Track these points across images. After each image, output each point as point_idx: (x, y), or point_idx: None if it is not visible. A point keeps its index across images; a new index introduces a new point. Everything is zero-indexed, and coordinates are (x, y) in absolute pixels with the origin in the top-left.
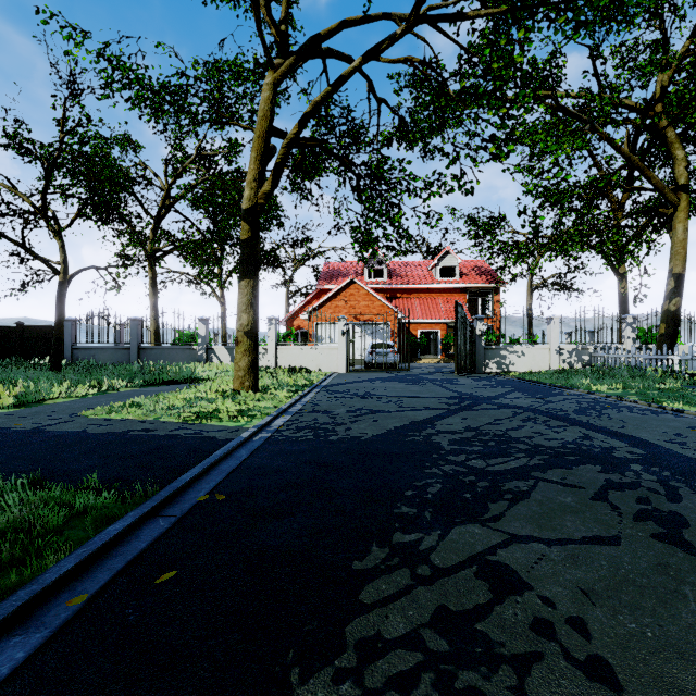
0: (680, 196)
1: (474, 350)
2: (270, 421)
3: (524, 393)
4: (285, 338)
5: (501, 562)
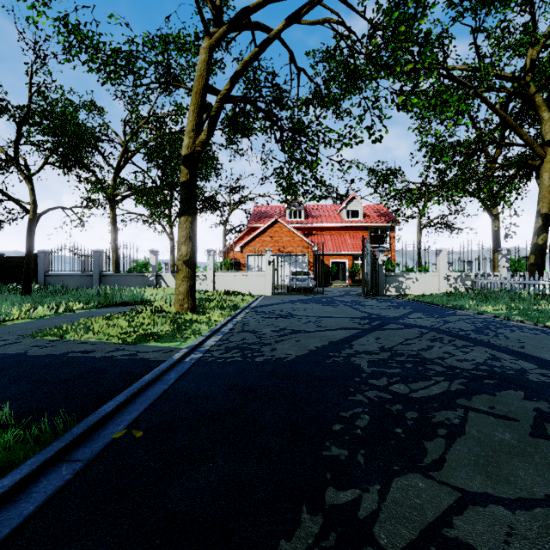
0: (546, 150)
1: (377, 277)
2: (202, 341)
3: (423, 313)
4: (221, 267)
5: (464, 542)
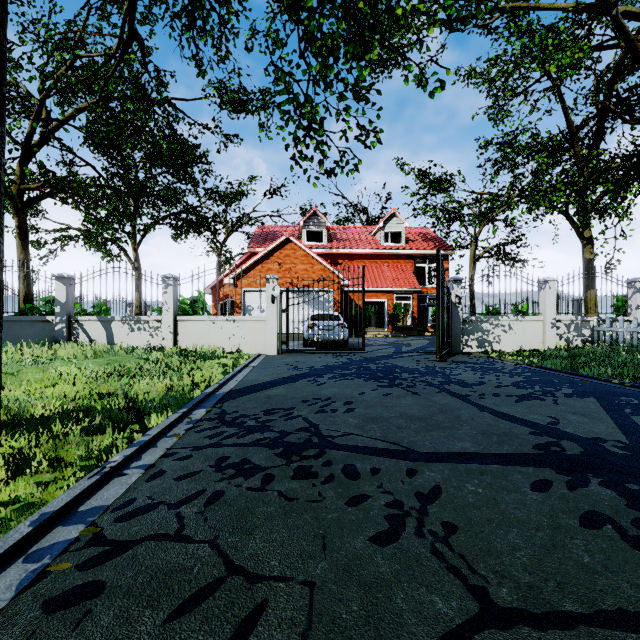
0: None
1: (449, 323)
2: None
3: None
4: (194, 307)
5: None
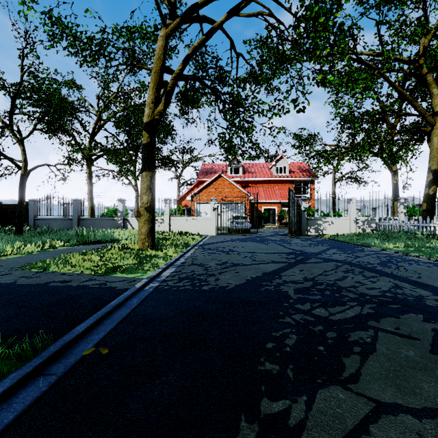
0: (435, 119)
1: (300, 220)
2: (159, 272)
3: (338, 249)
4: (176, 212)
5: None
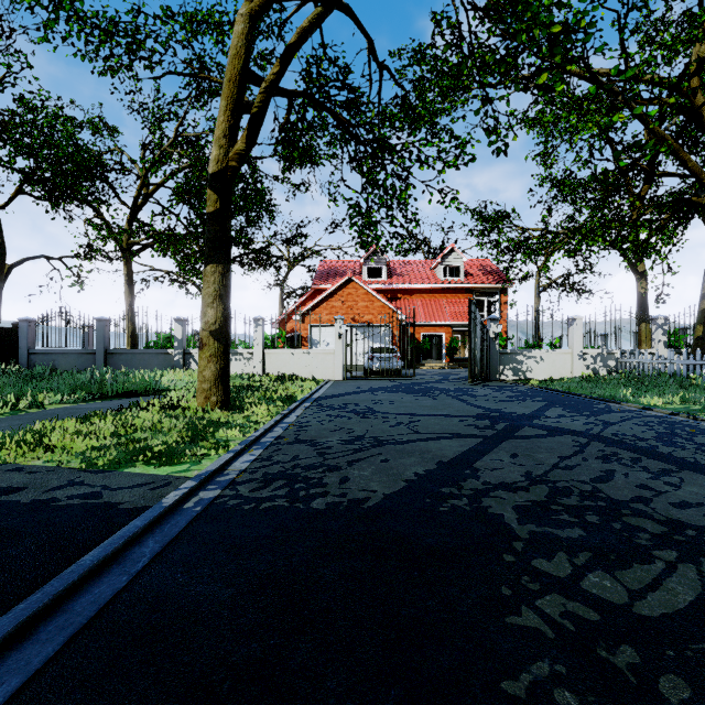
0: None
1: (487, 355)
2: (227, 462)
3: (565, 408)
4: (274, 342)
5: None
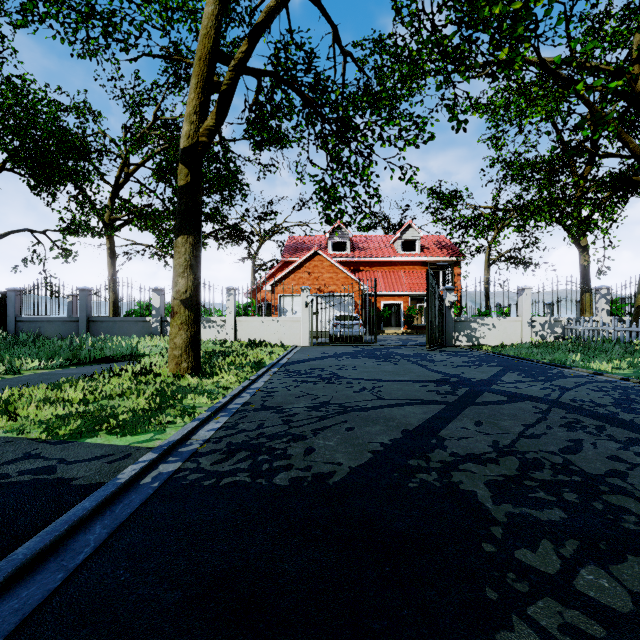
0: None
1: (444, 322)
2: (191, 431)
3: (520, 373)
4: (246, 310)
5: None
